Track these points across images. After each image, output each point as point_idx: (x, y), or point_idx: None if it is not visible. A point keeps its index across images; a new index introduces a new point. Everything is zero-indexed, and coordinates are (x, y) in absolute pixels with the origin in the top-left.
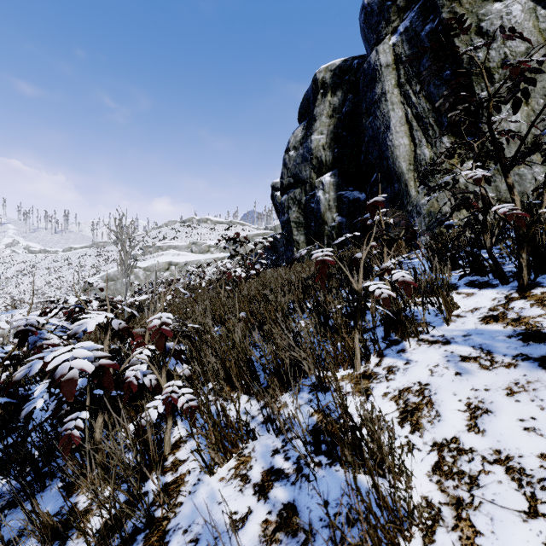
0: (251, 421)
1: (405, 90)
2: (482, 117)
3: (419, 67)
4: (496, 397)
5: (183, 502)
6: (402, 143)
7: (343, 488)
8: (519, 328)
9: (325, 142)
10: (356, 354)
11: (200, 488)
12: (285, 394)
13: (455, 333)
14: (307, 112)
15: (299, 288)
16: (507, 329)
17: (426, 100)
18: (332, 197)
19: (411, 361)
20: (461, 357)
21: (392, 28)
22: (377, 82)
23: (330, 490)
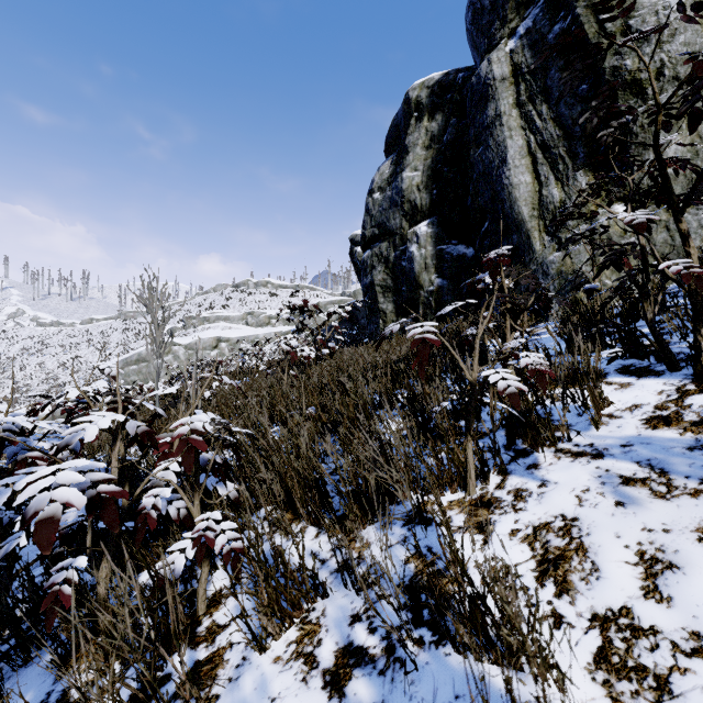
0: (320, 567)
1: (527, 110)
2: (630, 145)
3: (545, 81)
4: (683, 544)
5: (220, 694)
6: (522, 181)
7: (457, 685)
8: (702, 435)
9: (420, 180)
10: (469, 471)
11: (246, 673)
12: (369, 527)
13: (608, 441)
14: (397, 142)
15: (386, 374)
16: (685, 437)
17: (554, 124)
18: (429, 253)
19: (548, 482)
20: (621, 477)
21: (510, 30)
22: (489, 101)
23: (438, 687)
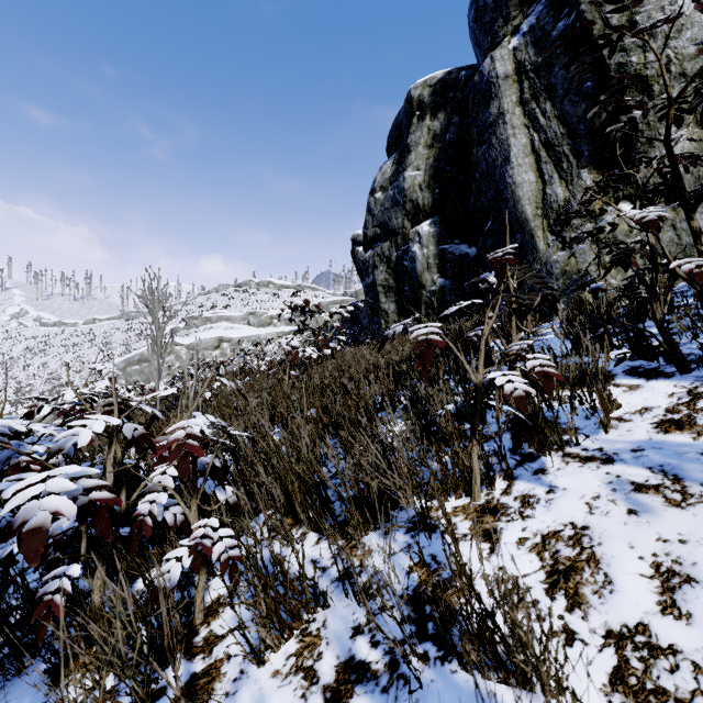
0: (321, 575)
1: (530, 108)
2: (636, 143)
3: (549, 78)
4: (701, 556)
5: None
6: (526, 180)
7: None
8: None
9: (422, 179)
10: (474, 476)
11: (243, 687)
12: (371, 534)
13: (618, 445)
14: (399, 141)
15: (388, 375)
16: (699, 442)
17: (558, 121)
18: (432, 253)
19: (557, 488)
20: (633, 484)
21: (513, 27)
22: (492, 99)
23: None
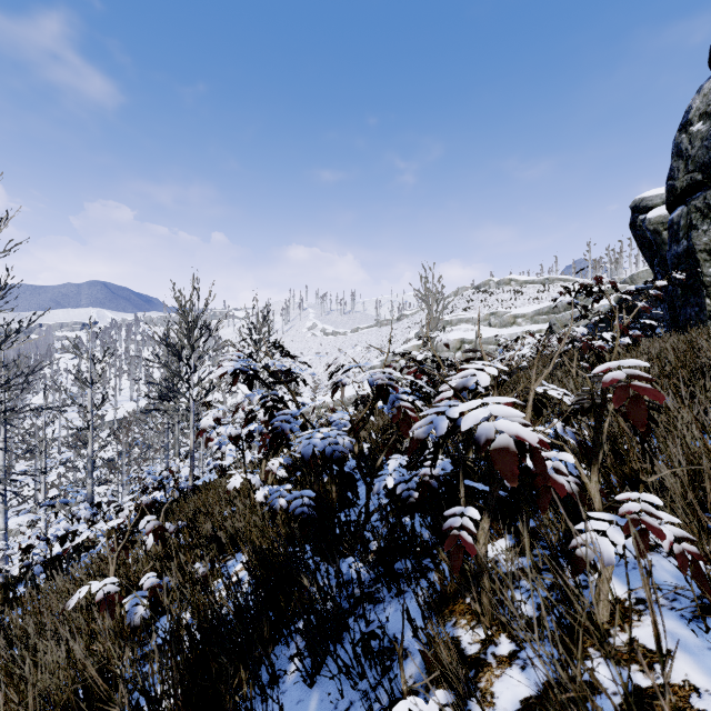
0: None
1: None
2: None
3: None
4: None
5: None
6: None
7: None
8: None
9: None
10: None
11: None
12: None
13: None
14: None
15: None
16: None
17: None
18: None
19: None
20: None
21: None
22: None
23: None
